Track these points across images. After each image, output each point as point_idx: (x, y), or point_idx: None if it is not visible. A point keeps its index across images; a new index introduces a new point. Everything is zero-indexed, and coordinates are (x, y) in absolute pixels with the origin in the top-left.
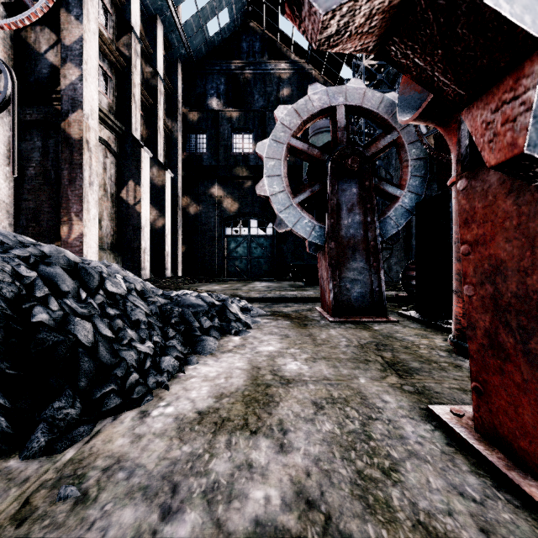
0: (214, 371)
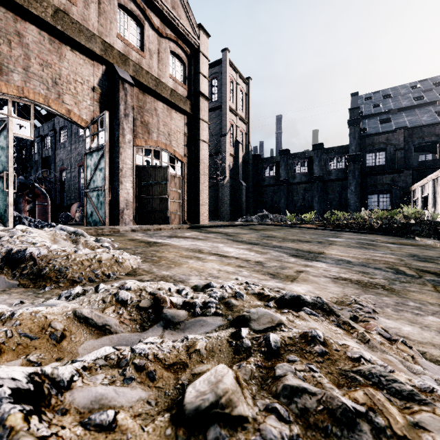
0: None
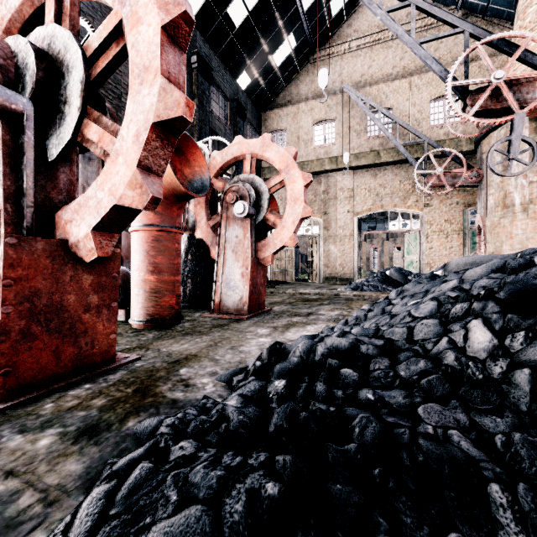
0: (304, 332)
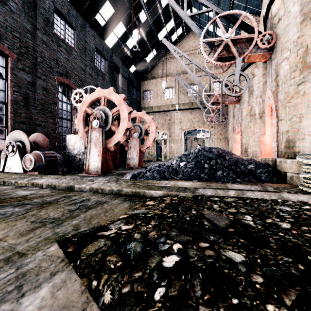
0: None
